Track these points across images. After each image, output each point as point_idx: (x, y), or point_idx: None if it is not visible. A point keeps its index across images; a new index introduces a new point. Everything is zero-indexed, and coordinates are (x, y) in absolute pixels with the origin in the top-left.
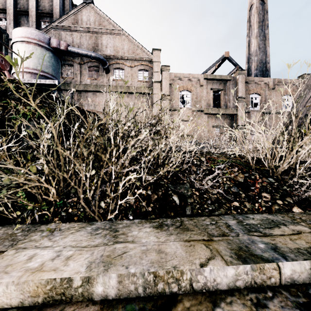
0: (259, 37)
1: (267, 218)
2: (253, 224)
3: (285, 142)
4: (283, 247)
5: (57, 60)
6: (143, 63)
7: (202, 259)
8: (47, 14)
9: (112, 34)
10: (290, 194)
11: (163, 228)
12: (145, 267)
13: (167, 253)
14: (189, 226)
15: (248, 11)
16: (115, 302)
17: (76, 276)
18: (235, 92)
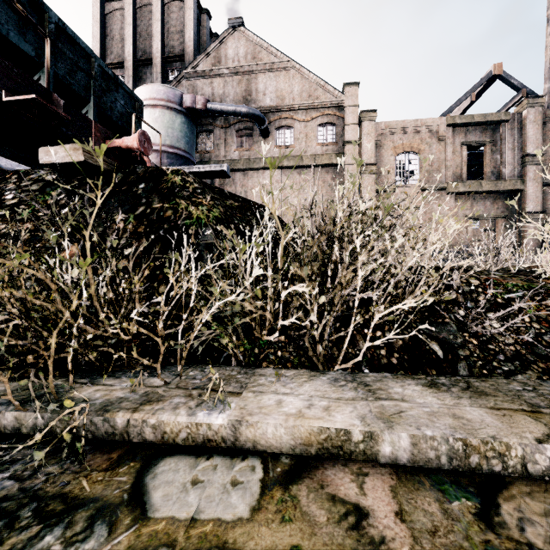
0: None
1: None
2: None
3: None
4: None
5: (191, 127)
6: (326, 112)
7: (535, 433)
8: (176, 58)
9: (274, 70)
10: None
11: (439, 387)
12: (445, 432)
13: (469, 420)
14: (485, 390)
15: None
16: (410, 468)
17: (354, 429)
18: (520, 144)
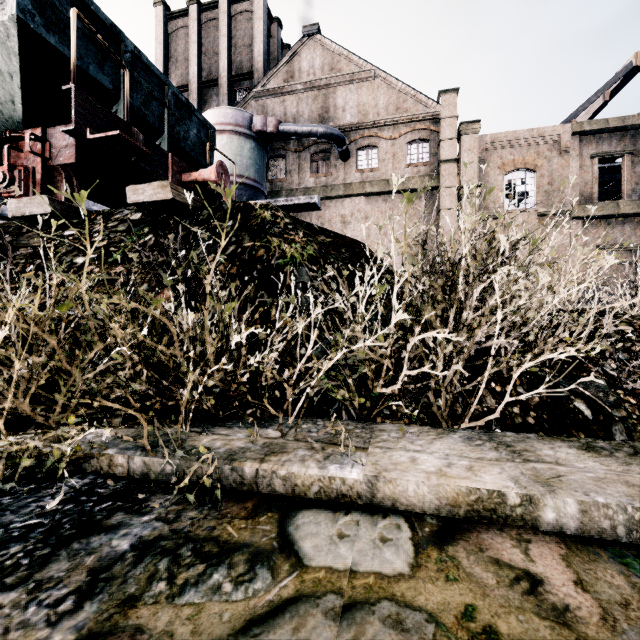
0: None
1: None
2: None
3: None
4: None
5: (261, 153)
6: (417, 126)
7: None
8: (244, 76)
9: (356, 81)
10: None
11: (599, 452)
12: (621, 500)
13: None
14: None
15: None
16: (580, 538)
17: (509, 491)
18: None
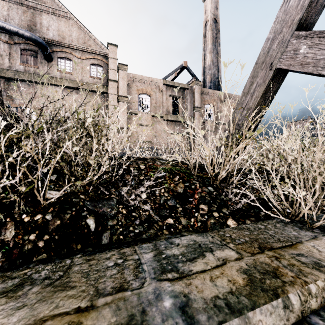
0: (212, 53)
1: (194, 242)
2: (174, 255)
3: (222, 148)
4: (196, 300)
5: None
6: (96, 57)
7: None
8: None
9: (57, 15)
10: (227, 203)
11: (18, 291)
12: None
13: None
14: (73, 278)
15: (204, 27)
16: None
17: None
18: (193, 101)
